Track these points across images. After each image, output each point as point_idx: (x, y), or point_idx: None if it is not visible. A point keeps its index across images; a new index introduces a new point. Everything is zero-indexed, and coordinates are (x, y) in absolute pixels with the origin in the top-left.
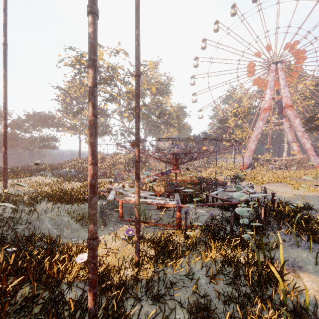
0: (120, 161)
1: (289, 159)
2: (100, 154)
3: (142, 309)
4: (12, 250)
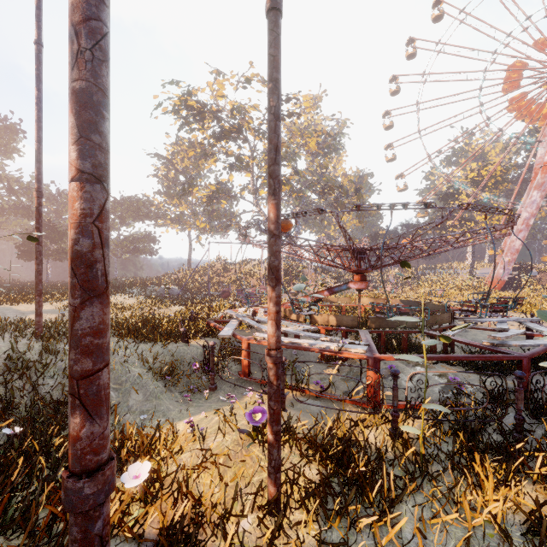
0: (254, 273)
1: None
2: (221, 261)
3: None
4: (12, 433)
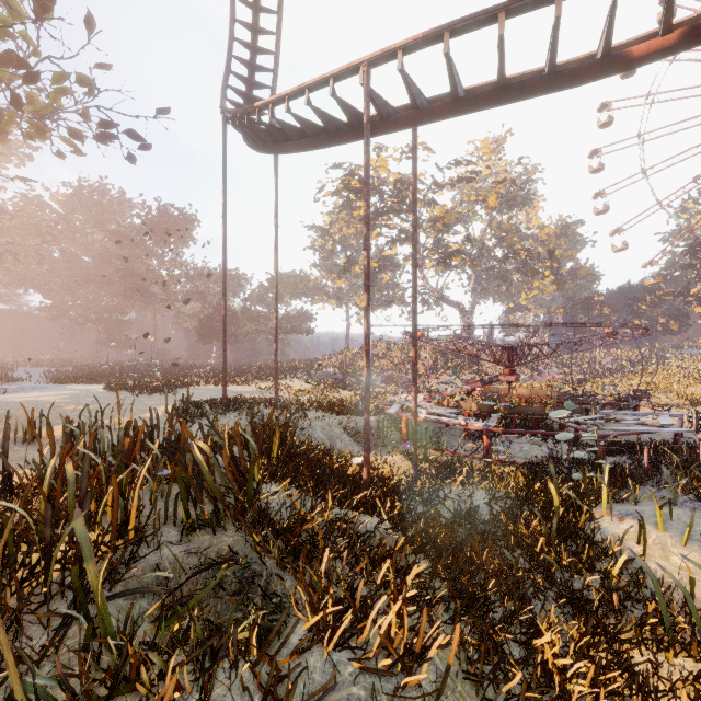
0: (420, 356)
1: None
2: (382, 342)
3: (411, 506)
4: None
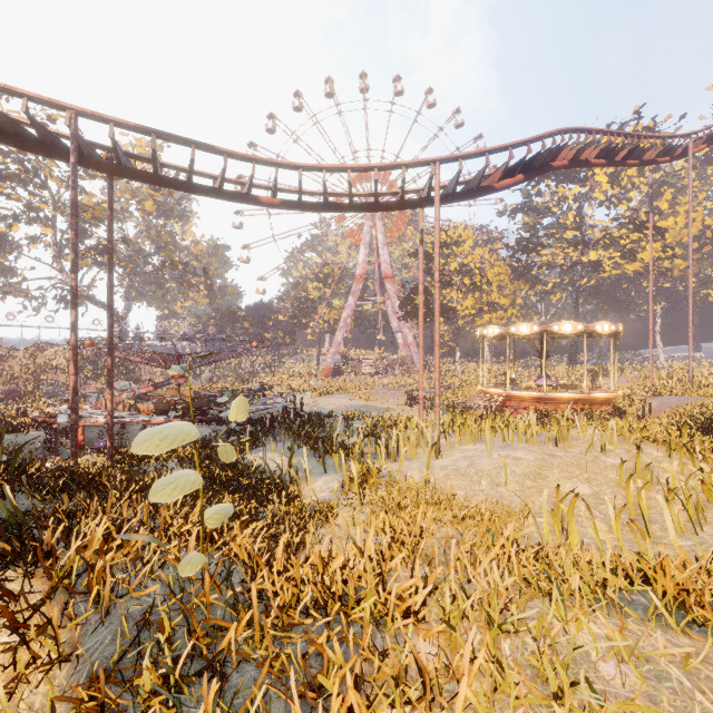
0: (58, 363)
1: (390, 358)
2: None
3: None
4: None
